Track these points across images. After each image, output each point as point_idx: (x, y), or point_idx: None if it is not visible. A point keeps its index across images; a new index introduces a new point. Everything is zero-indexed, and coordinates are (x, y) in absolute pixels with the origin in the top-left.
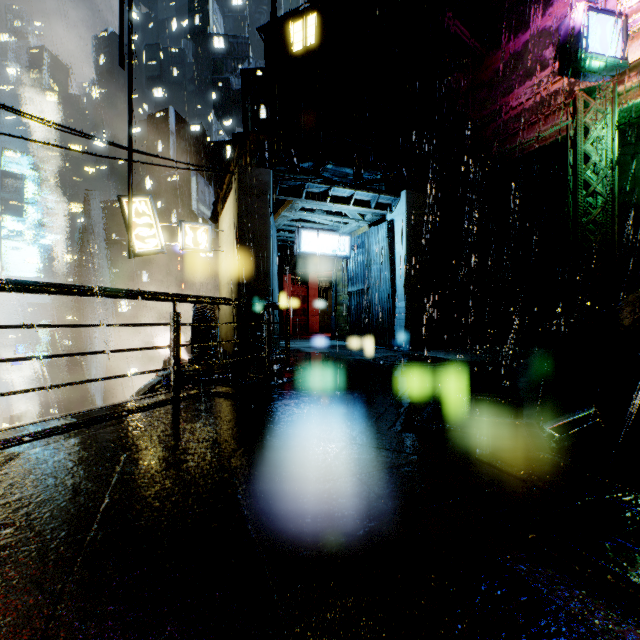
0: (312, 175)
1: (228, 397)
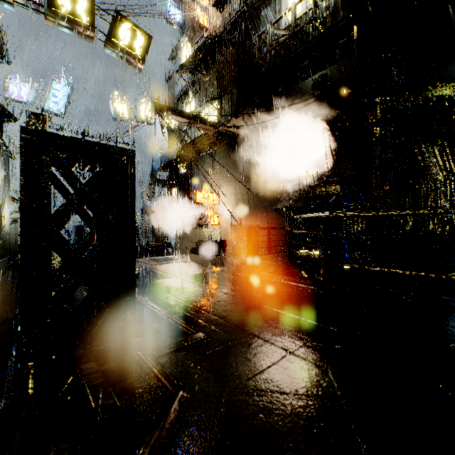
0: None
1: None
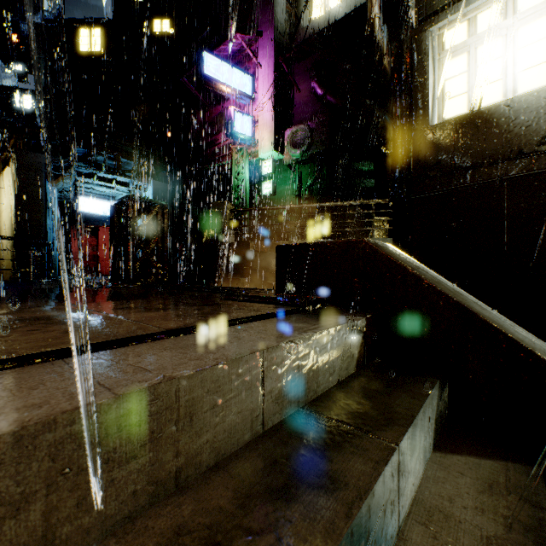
0: (81, 161)
1: (0, 282)
